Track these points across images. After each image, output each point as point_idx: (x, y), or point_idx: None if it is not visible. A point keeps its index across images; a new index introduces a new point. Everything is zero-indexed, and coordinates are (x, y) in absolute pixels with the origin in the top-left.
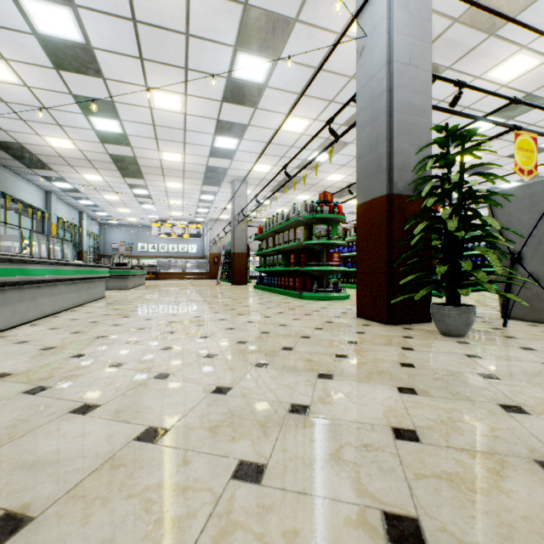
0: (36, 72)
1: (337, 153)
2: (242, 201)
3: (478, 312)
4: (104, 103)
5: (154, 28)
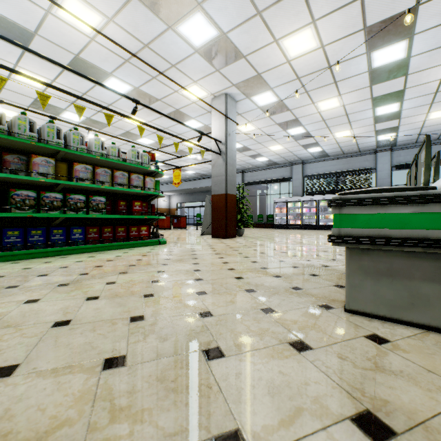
0: None
1: None
2: None
3: (188, 236)
4: None
5: None
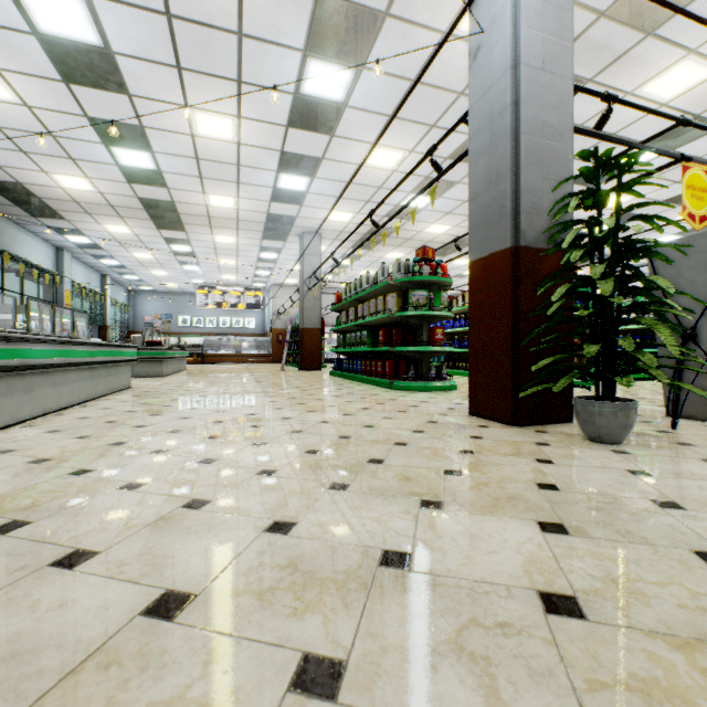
0: (38, 87)
1: (440, 196)
2: (315, 260)
3: None
4: (130, 128)
5: (195, 25)
